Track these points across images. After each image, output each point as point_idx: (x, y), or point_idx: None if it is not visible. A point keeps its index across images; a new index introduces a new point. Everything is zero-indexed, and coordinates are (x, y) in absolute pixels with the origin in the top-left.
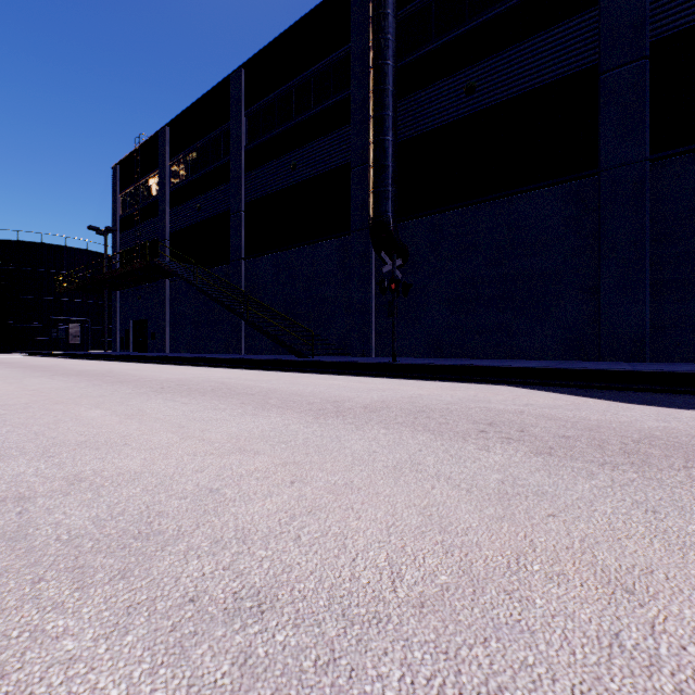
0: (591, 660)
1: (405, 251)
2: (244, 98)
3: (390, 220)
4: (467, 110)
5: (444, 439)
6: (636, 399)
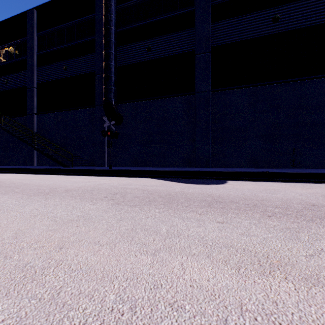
0: (3, 273)
1: (121, 117)
2: (36, 26)
3: (113, 102)
4: (148, 58)
5: (82, 201)
6: (189, 181)
